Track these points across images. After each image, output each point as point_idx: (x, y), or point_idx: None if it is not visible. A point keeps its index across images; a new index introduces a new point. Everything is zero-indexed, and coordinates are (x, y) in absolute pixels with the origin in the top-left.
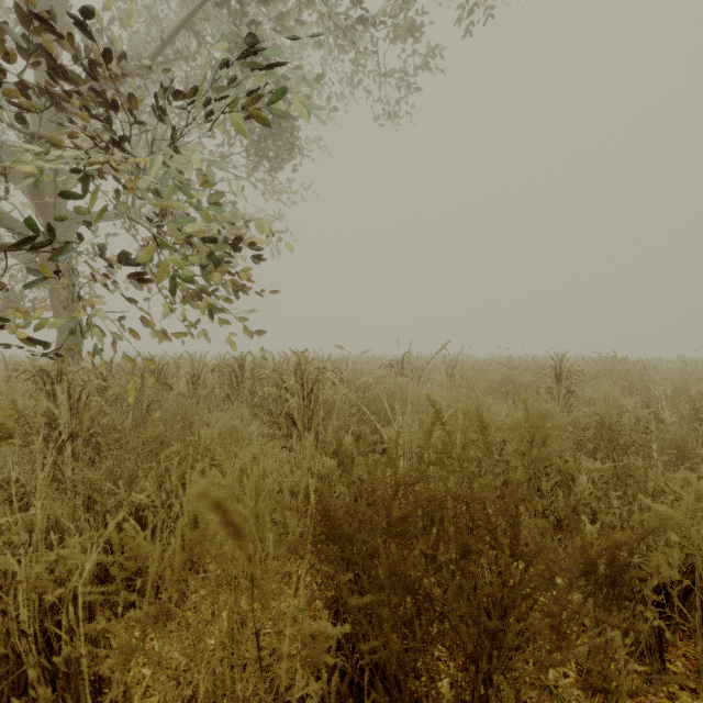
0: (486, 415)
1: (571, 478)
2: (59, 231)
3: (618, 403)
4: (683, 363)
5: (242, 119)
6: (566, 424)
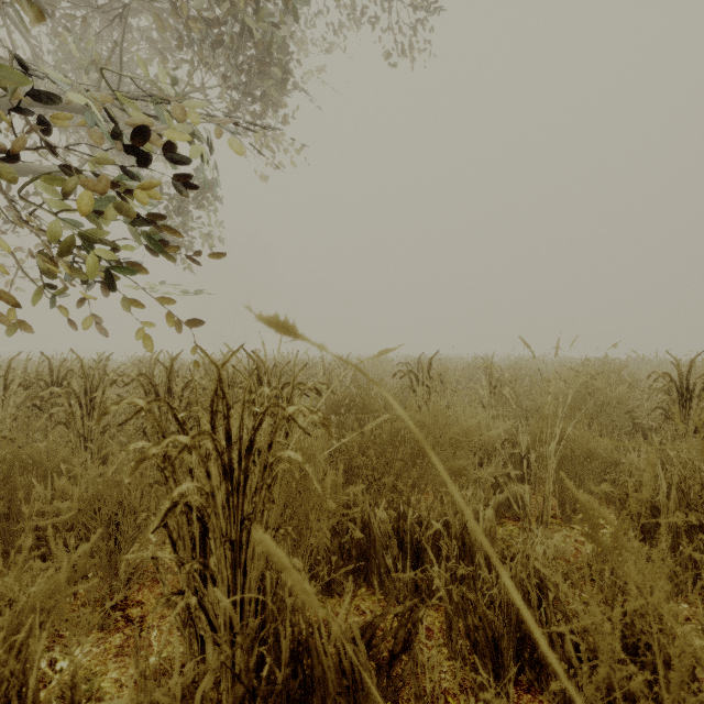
0: None
1: None
2: None
3: None
4: None
5: None
6: None
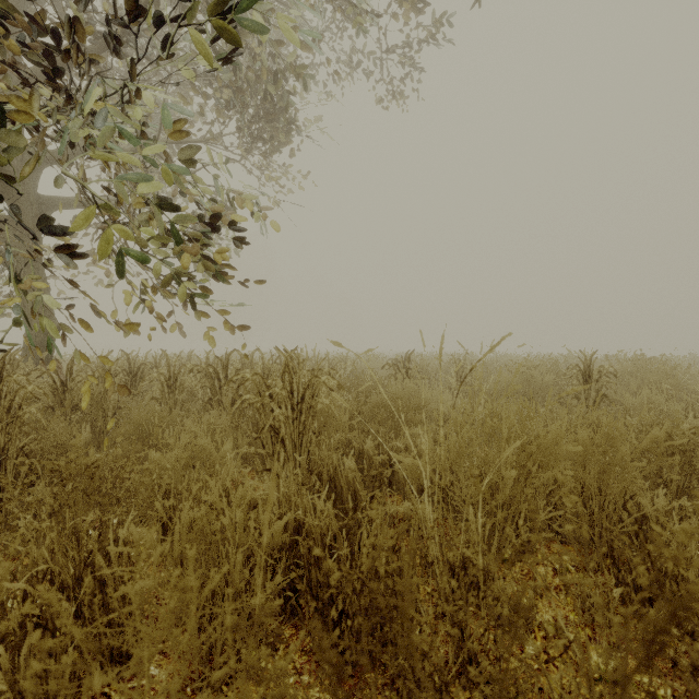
0: (542, 440)
1: (642, 516)
2: (27, 216)
3: (664, 410)
4: (697, 361)
5: (218, 66)
6: (641, 448)
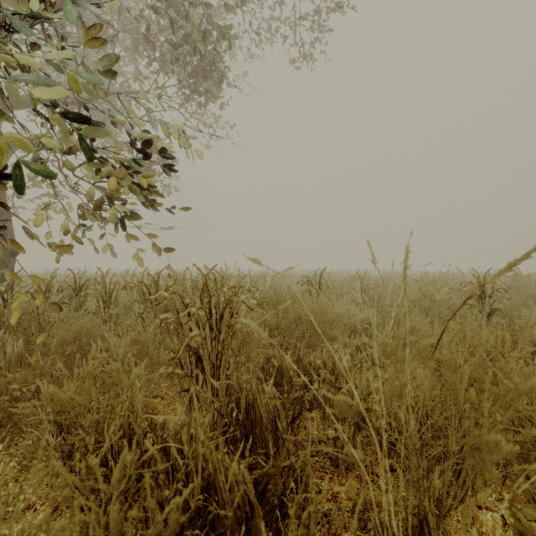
0: (517, 383)
1: None
2: None
3: None
4: None
5: None
6: None
